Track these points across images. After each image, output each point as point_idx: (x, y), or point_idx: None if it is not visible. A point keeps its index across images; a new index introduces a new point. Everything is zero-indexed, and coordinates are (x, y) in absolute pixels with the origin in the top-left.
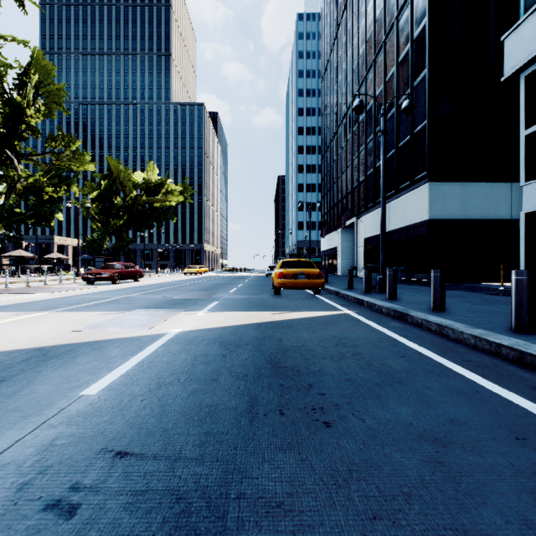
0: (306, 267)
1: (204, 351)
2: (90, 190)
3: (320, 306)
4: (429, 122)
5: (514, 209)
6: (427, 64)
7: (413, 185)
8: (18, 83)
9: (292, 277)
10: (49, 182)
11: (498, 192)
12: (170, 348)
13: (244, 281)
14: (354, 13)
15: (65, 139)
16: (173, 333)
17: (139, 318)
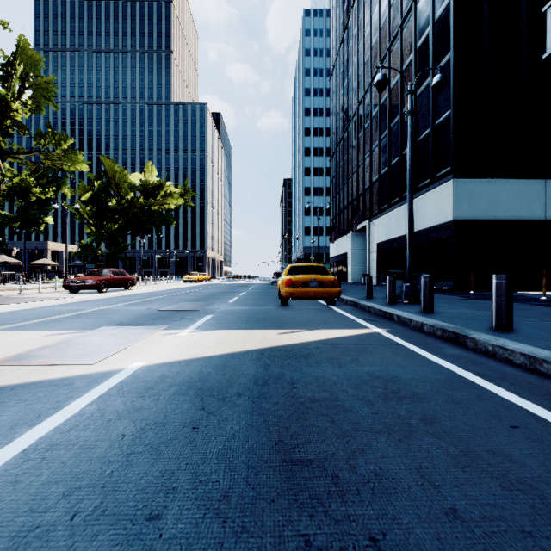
0: (318, 273)
1: (164, 413)
2: (82, 192)
3: (339, 322)
4: (454, 111)
5: (548, 209)
6: (452, 46)
7: (434, 182)
8: (3, 74)
9: (302, 285)
10: (37, 183)
11: (531, 189)
12: (108, 406)
13: (246, 290)
14: (366, 1)
15: (55, 136)
16: (130, 370)
17: (96, 341)
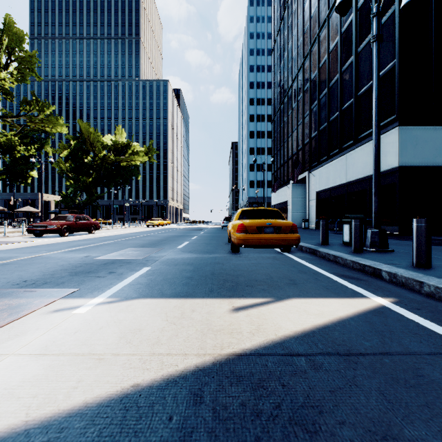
0: (272, 217)
1: None
2: (62, 150)
3: (311, 282)
4: (399, 60)
5: None
6: None
7: None
8: None
9: (257, 231)
10: (22, 141)
11: None
12: None
13: (199, 233)
14: None
15: (39, 103)
16: None
17: None
